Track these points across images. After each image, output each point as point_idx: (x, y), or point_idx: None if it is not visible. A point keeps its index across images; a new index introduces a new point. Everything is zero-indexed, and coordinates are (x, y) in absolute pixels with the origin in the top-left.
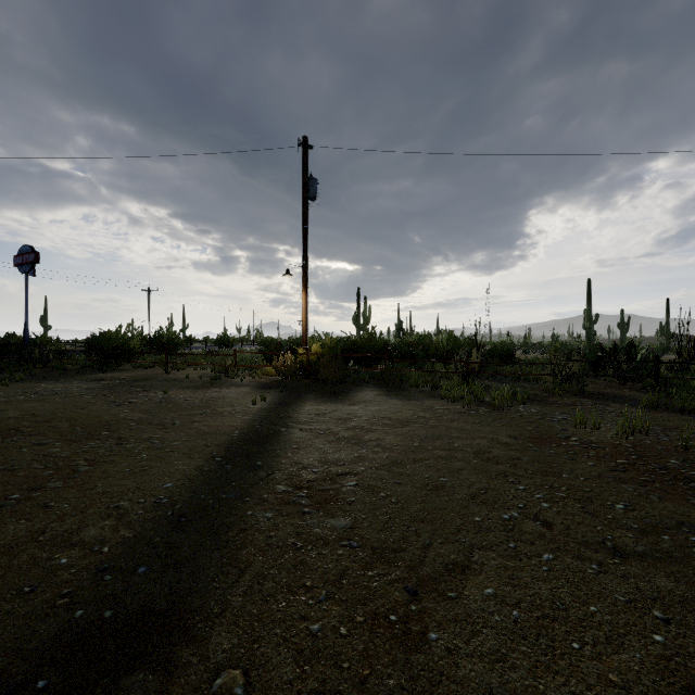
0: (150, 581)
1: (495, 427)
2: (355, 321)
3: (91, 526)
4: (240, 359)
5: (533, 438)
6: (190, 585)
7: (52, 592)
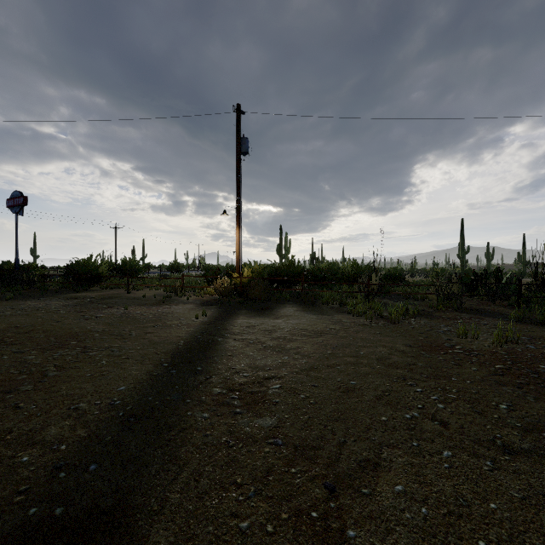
0: (99, 478)
1: (393, 337)
2: (278, 252)
3: (53, 425)
4: (187, 282)
5: (425, 346)
6: (134, 482)
7: (11, 489)
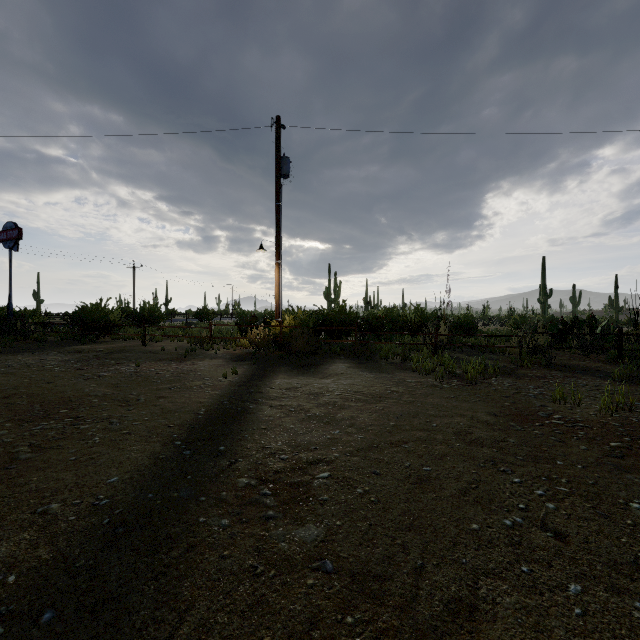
0: (52, 638)
1: (472, 402)
2: (326, 296)
3: (5, 540)
4: (216, 332)
5: (514, 415)
6: None
7: None
